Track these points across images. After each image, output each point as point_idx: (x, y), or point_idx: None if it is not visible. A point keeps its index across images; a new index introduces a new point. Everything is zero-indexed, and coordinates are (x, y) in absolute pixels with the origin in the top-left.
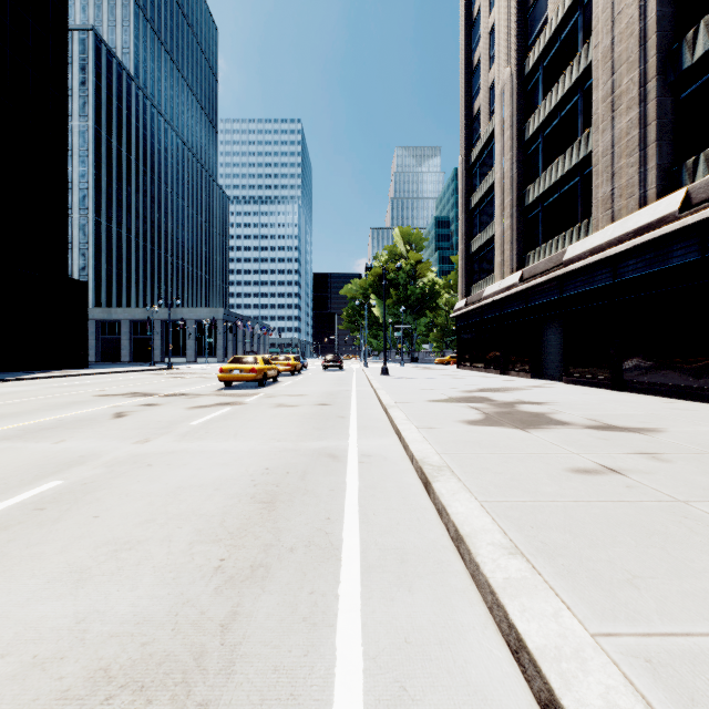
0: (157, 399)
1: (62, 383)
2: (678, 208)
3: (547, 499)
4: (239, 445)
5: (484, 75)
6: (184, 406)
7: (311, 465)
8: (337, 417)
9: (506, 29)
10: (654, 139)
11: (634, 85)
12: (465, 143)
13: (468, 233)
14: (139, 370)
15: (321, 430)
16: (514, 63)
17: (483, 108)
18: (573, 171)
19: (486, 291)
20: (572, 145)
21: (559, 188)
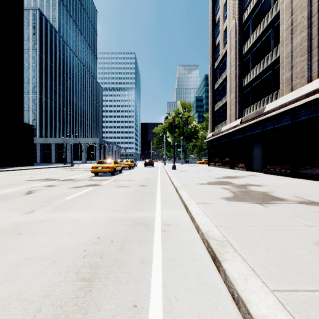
0: (56, 182)
1: (15, 173)
2: None
3: None
4: (87, 215)
5: (221, 26)
6: (68, 186)
7: (129, 234)
8: (149, 193)
9: (233, 1)
10: (316, 46)
11: (304, 19)
12: (212, 59)
13: (213, 101)
14: (57, 167)
15: (140, 203)
16: (237, 17)
17: (221, 41)
18: (268, 67)
19: (223, 129)
20: (268, 54)
21: (261, 77)
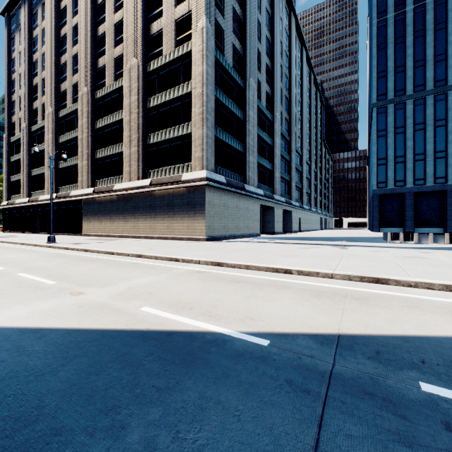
0: None
1: None
2: (55, 197)
3: (2, 239)
4: None
5: (17, 111)
6: None
7: None
8: None
9: (25, 108)
10: (54, 180)
11: None
12: (8, 131)
13: (9, 171)
14: None
15: None
16: (27, 124)
17: (17, 124)
18: (44, 174)
19: (17, 201)
20: (43, 167)
21: (41, 176)
